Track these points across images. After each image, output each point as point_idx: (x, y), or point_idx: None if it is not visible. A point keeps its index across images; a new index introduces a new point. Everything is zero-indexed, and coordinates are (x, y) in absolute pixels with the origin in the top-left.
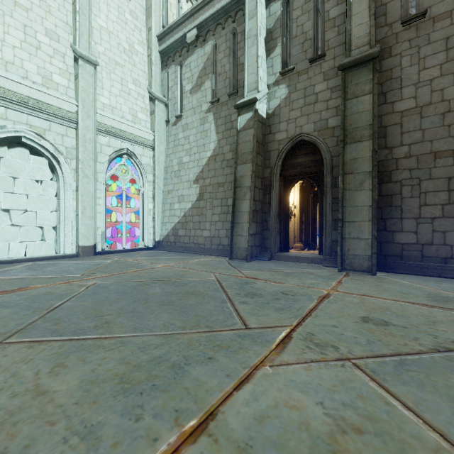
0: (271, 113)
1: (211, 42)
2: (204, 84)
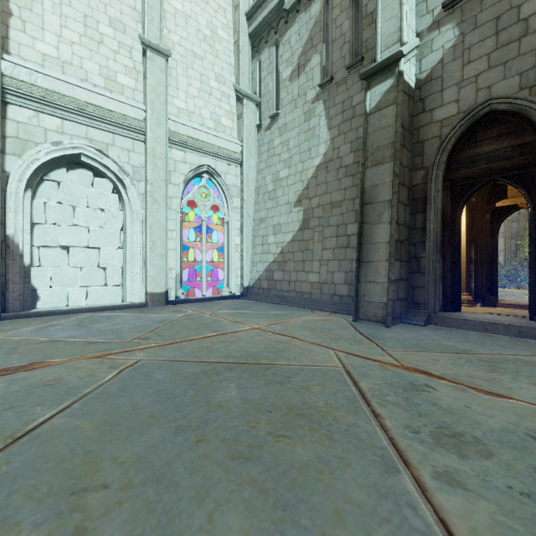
0: (424, 78)
1: None
2: (310, 61)
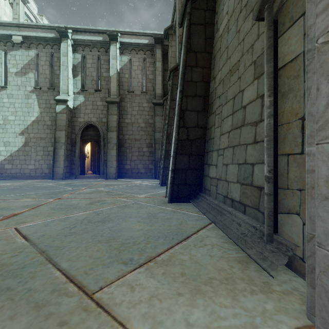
0: (75, 107)
1: (35, 51)
2: (28, 74)
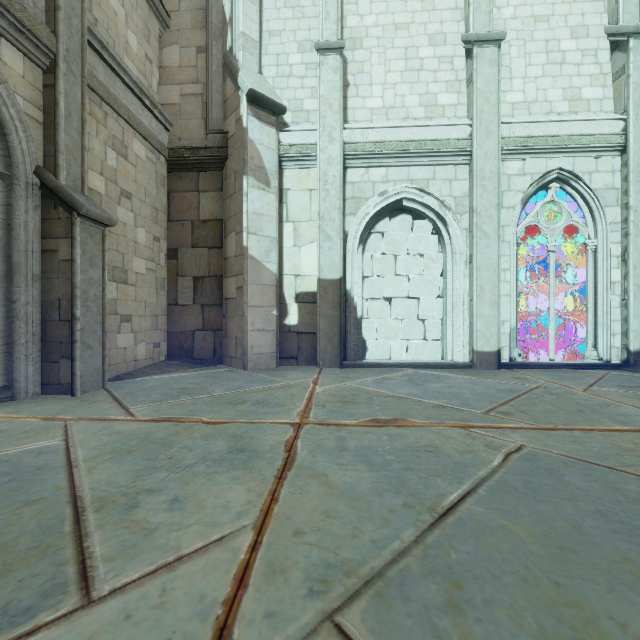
0: None
1: None
2: None
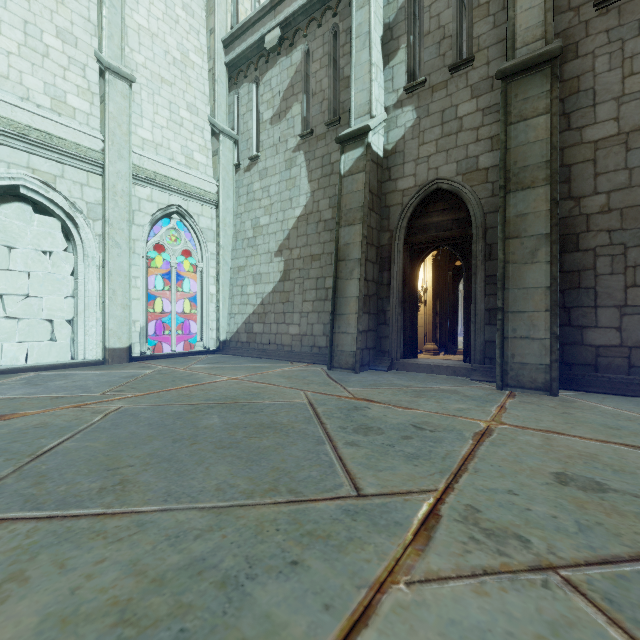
0: (391, 150)
1: (302, 48)
2: (291, 109)
